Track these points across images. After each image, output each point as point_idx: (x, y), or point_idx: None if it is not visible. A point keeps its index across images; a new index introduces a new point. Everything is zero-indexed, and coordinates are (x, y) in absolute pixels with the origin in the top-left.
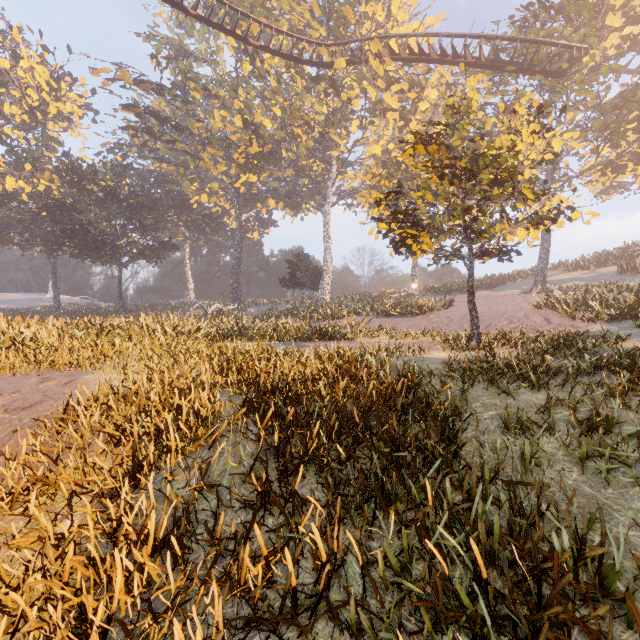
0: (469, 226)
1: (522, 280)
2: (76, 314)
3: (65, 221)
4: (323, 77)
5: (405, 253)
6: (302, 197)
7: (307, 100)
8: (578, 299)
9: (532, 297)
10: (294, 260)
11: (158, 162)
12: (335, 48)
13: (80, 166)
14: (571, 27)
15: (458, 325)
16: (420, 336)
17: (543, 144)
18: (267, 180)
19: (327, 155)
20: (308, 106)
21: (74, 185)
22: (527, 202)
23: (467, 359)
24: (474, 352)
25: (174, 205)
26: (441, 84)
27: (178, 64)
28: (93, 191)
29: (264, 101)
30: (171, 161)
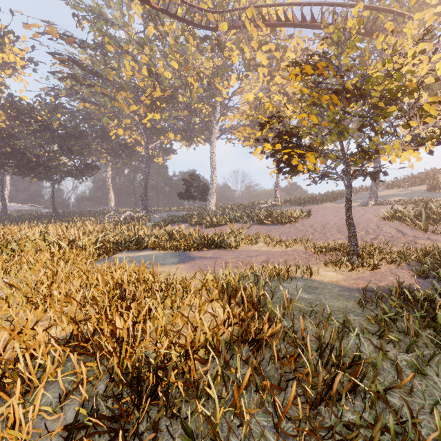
0: (359, 145)
1: (355, 195)
2: (18, 219)
3: (6, 146)
4: (210, 37)
5: (289, 173)
6: (194, 132)
7: (198, 58)
8: (422, 213)
9: (370, 209)
10: (188, 179)
11: (84, 103)
12: (219, 18)
13: (19, 103)
14: (399, 3)
15: (322, 234)
16: (292, 244)
17: (426, 67)
18: (167, 118)
19: (213, 102)
20: (199, 63)
21: (15, 118)
22: (424, 120)
23: (364, 285)
24: (358, 269)
25: (97, 136)
26: (297, 50)
27: (96, 24)
28: (30, 123)
29: (164, 55)
30: (94, 102)
